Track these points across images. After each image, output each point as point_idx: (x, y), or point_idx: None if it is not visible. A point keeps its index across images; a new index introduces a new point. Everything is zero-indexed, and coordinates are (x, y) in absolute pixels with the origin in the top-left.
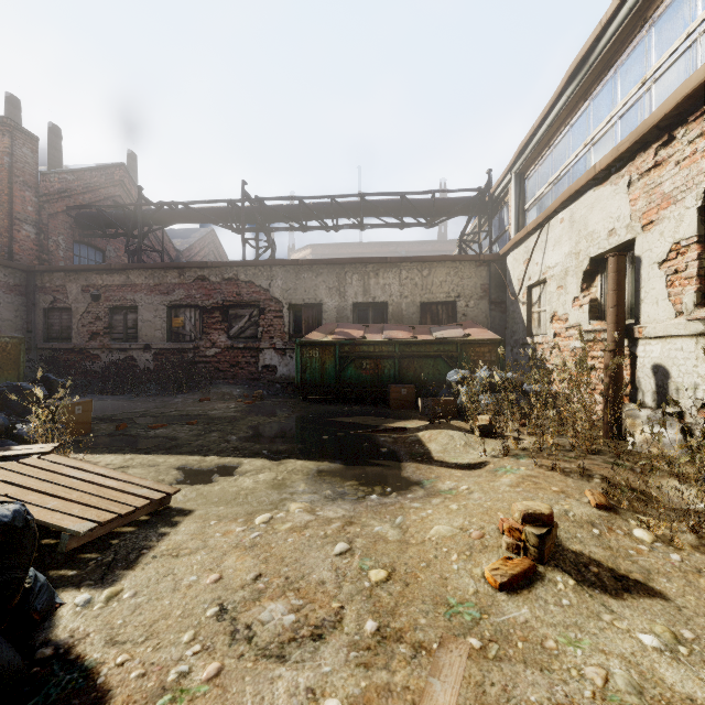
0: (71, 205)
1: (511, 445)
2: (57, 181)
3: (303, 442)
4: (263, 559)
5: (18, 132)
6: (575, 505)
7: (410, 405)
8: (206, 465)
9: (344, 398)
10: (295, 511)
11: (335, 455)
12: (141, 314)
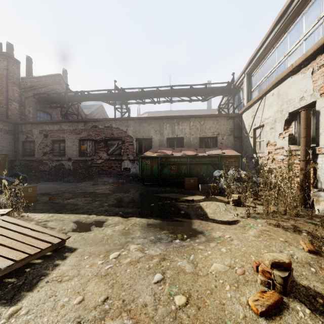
0: (35, 93)
1: (250, 211)
2: (29, 82)
3: (141, 207)
4: (111, 284)
5: (10, 59)
6: (296, 250)
7: (195, 188)
8: (89, 220)
9: (162, 184)
10: (133, 250)
11: (157, 215)
12: (66, 143)
